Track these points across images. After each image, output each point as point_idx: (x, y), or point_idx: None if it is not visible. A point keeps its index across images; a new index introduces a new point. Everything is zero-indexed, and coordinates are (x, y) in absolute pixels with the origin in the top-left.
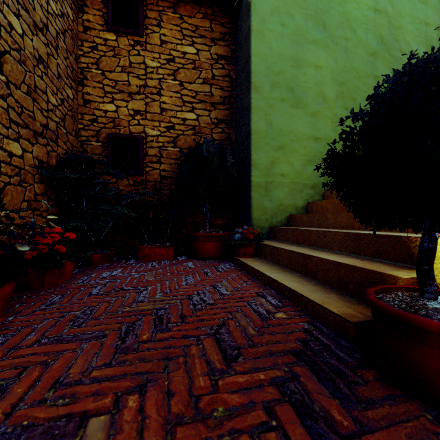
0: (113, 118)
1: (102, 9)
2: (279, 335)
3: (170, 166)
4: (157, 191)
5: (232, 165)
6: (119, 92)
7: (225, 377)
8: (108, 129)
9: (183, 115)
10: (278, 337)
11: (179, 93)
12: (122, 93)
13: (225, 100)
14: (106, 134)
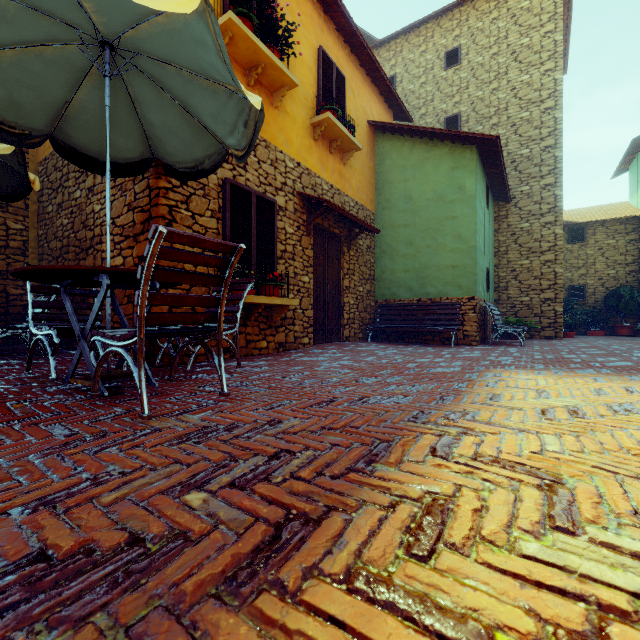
0: (570, 279)
1: (565, 236)
2: (639, 339)
3: (600, 296)
4: (594, 308)
5: (637, 296)
6: (573, 268)
7: (625, 339)
8: (568, 284)
9: (608, 272)
10: (638, 339)
11: (605, 262)
12: (574, 268)
13: (635, 261)
14: (567, 286)
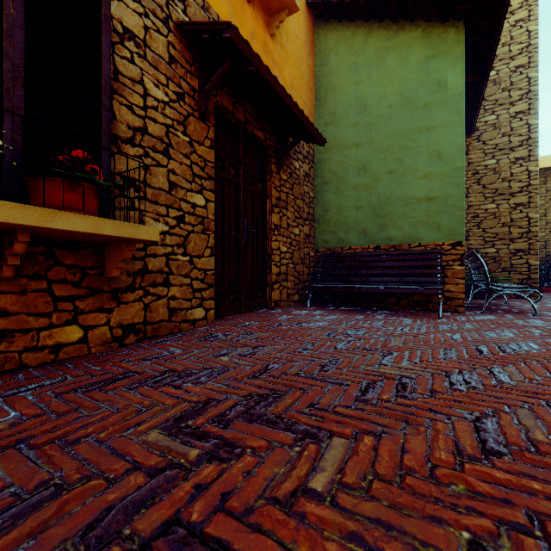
0: None
1: None
2: None
3: None
4: (546, 262)
5: None
6: None
7: None
8: None
9: None
10: None
11: None
12: None
13: None
14: None
